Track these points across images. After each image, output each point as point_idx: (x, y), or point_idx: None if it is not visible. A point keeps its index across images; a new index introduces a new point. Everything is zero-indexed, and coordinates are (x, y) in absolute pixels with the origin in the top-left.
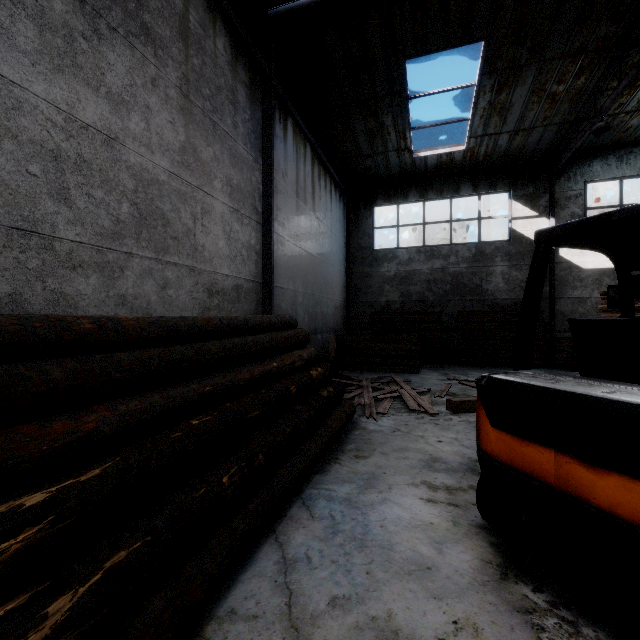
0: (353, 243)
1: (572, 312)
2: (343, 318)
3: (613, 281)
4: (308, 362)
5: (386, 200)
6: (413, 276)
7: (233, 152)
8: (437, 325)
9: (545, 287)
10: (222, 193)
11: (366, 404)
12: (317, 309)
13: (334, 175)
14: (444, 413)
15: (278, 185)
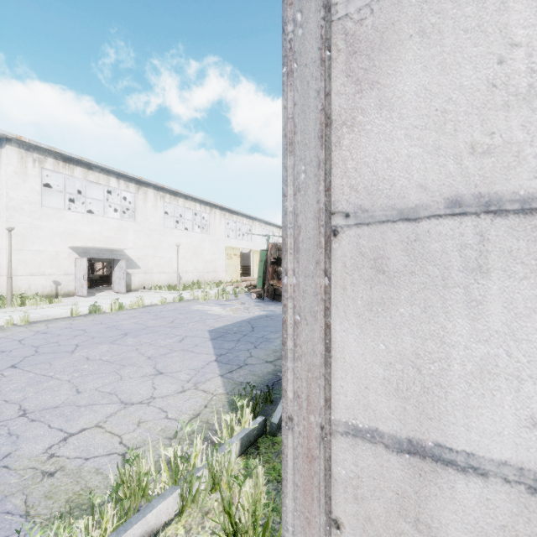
0: None
1: None
2: None
3: None
4: None
5: None
6: None
7: None
8: None
9: None
10: None
11: None
12: None
13: None
14: None
15: None
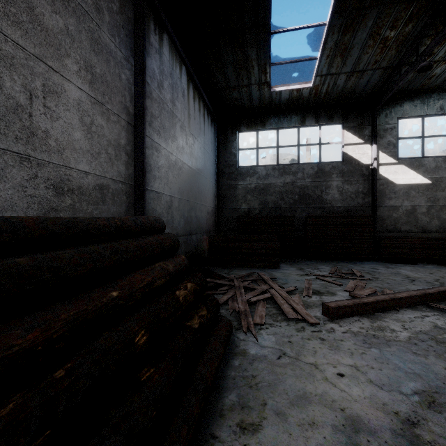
0: (222, 161)
1: (388, 217)
2: (214, 221)
3: (418, 193)
4: (175, 276)
5: (248, 127)
6: (269, 188)
7: (95, 37)
8: (290, 227)
9: (369, 198)
10: (78, 77)
11: (241, 312)
12: (192, 213)
13: (207, 101)
14: (322, 320)
15: (153, 93)
